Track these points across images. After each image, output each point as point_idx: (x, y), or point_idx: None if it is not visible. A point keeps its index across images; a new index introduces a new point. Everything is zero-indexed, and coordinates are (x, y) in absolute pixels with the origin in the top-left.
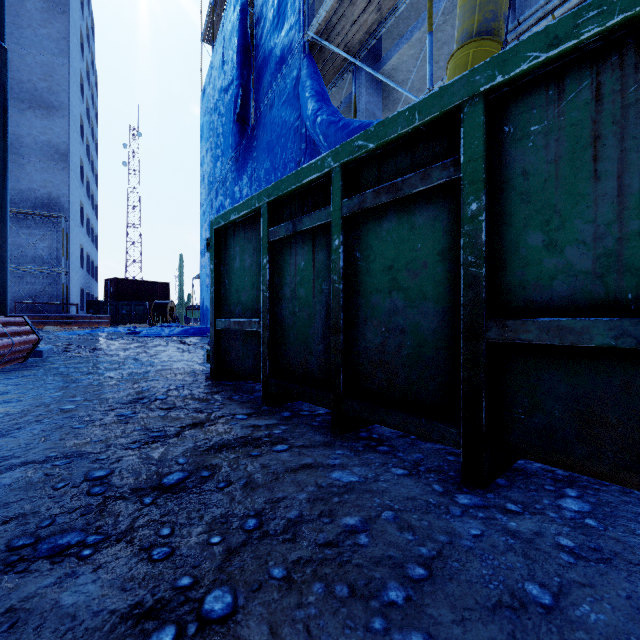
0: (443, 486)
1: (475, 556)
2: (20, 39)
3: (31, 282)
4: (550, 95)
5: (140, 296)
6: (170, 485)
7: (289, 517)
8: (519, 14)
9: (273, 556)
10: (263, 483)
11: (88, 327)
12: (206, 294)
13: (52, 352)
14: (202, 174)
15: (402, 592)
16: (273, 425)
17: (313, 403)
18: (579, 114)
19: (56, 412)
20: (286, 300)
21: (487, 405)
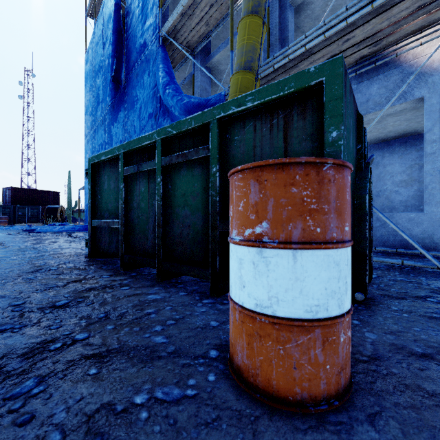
0: (200, 297)
1: (198, 316)
2: None
3: None
4: (241, 125)
5: (34, 201)
6: (60, 305)
7: (121, 312)
8: (283, 46)
9: (110, 323)
10: (111, 302)
11: None
12: None
13: None
14: (86, 113)
15: (161, 328)
16: (124, 279)
17: (148, 266)
18: (250, 136)
19: None
20: (134, 209)
21: (220, 259)
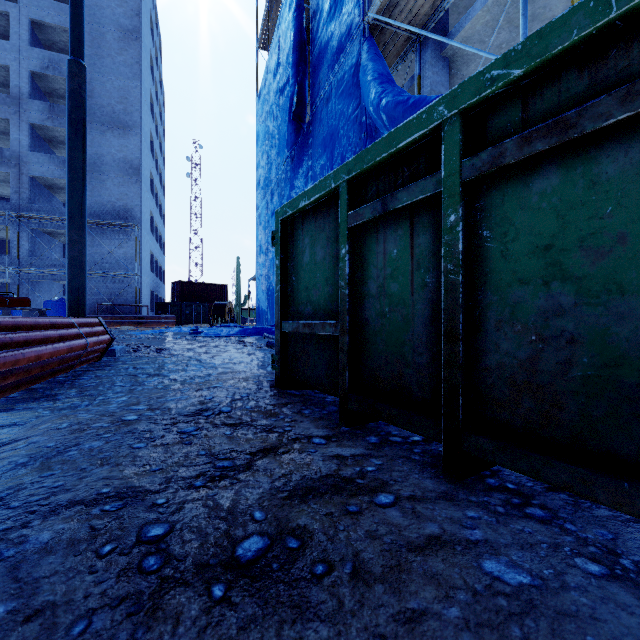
0: None
1: None
2: (101, 68)
3: (110, 286)
4: None
5: (201, 298)
6: (246, 561)
7: None
8: None
9: None
10: (380, 572)
11: (157, 327)
12: (262, 295)
13: (124, 351)
14: (258, 178)
15: None
16: (362, 457)
17: (413, 431)
18: None
19: (117, 424)
20: (371, 298)
21: None
